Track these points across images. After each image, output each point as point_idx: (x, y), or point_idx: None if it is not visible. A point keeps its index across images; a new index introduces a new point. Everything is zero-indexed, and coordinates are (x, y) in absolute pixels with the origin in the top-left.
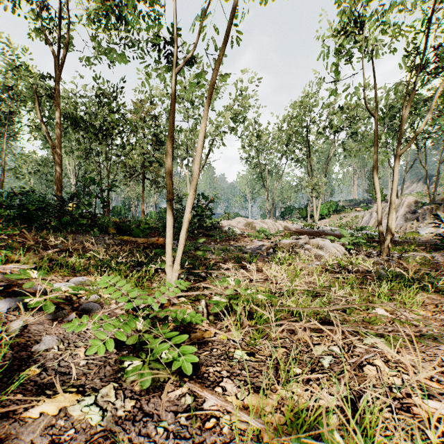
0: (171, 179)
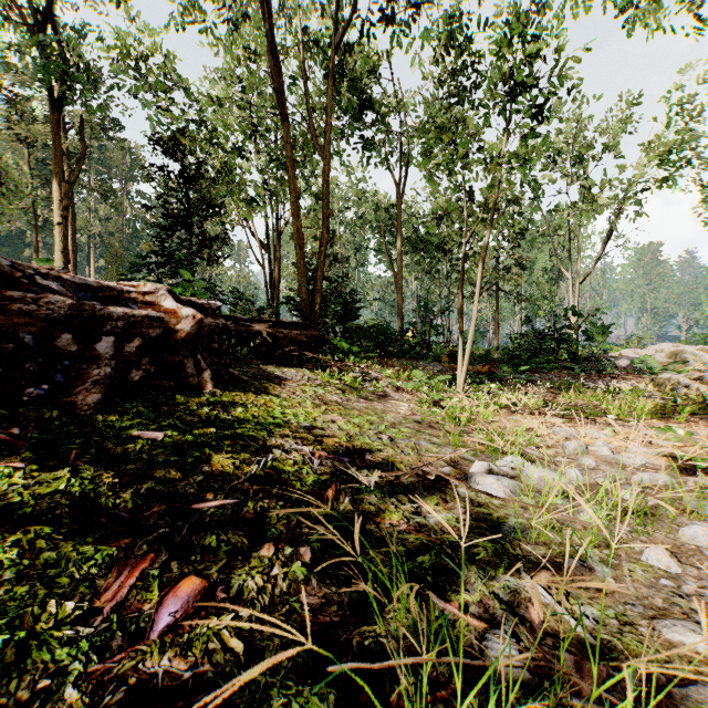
0: (461, 317)
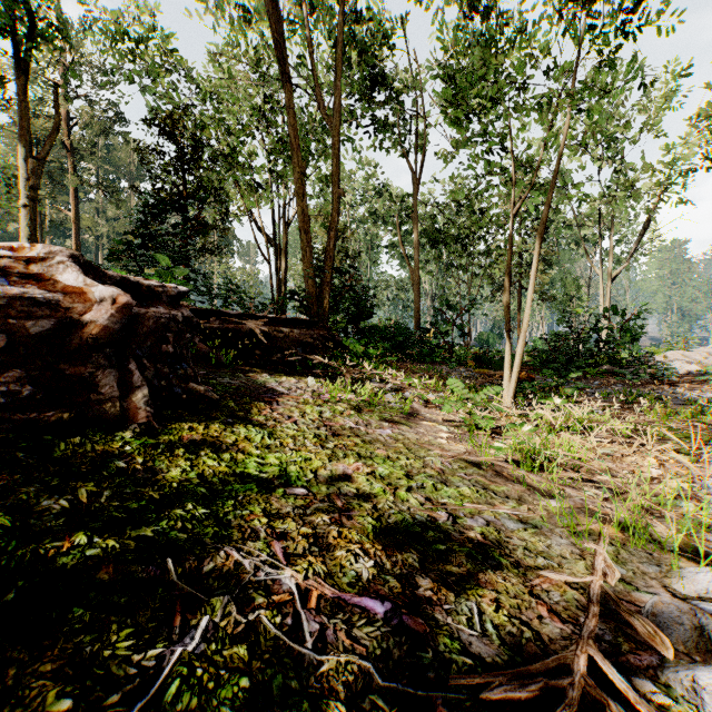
0: (508, 311)
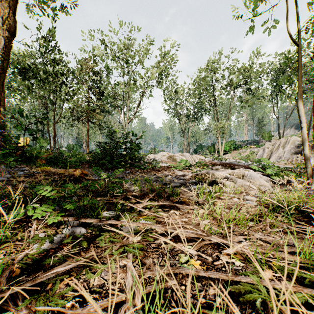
0: None
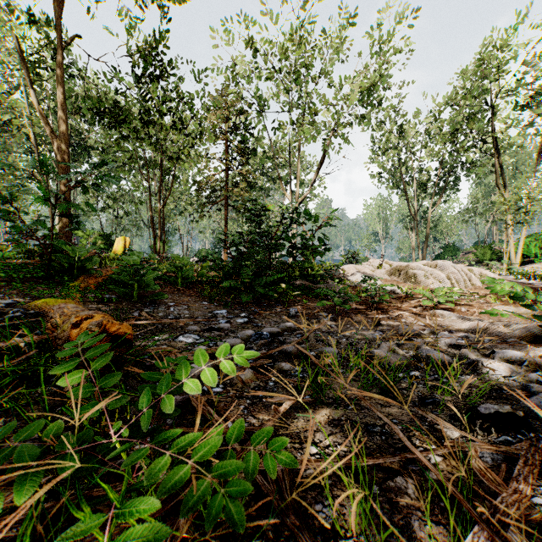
0: None
